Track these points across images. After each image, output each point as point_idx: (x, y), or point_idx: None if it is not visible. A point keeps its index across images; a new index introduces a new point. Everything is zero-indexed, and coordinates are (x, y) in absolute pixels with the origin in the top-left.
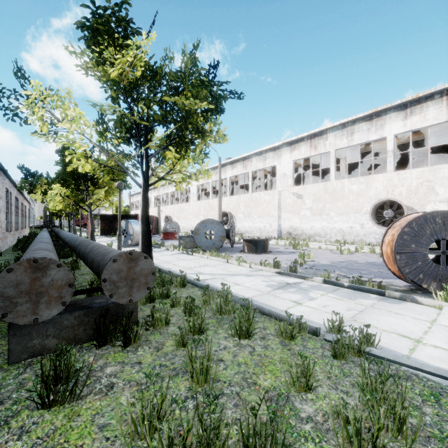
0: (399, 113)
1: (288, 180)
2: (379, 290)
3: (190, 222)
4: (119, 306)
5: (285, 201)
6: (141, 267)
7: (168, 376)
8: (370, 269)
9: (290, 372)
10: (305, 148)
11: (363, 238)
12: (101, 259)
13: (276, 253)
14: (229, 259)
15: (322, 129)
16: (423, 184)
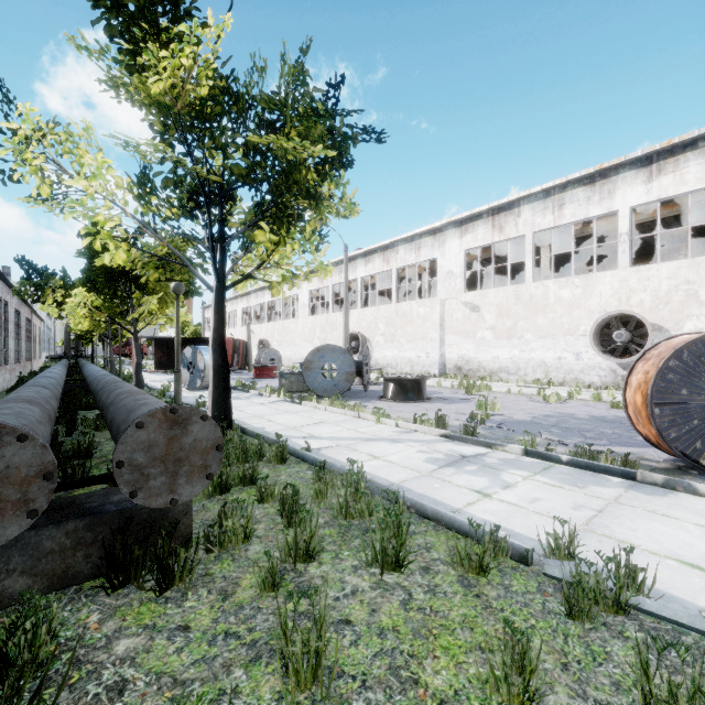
0: (639, 171)
1: (456, 283)
2: (626, 470)
3: (299, 350)
4: (156, 507)
5: (452, 315)
6: (193, 437)
7: (239, 661)
8: (599, 430)
9: (489, 663)
10: (484, 229)
11: (579, 376)
12: (124, 419)
13: (438, 401)
14: (361, 411)
15: (512, 198)
16: (680, 287)
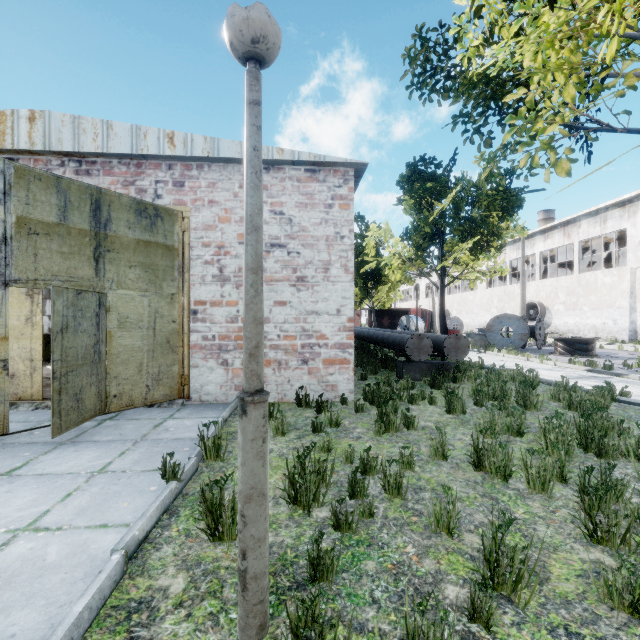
0: None
1: None
2: None
3: (477, 318)
4: (446, 365)
5: None
6: (461, 343)
7: None
8: None
9: (550, 392)
10: None
11: None
12: (435, 339)
13: (605, 358)
14: (529, 357)
15: None
16: None
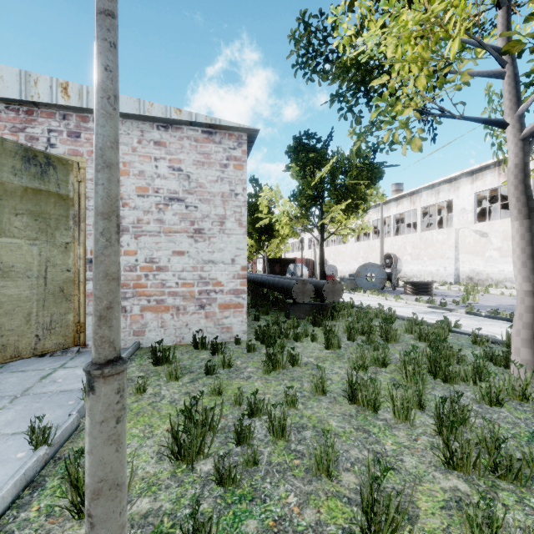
0: None
1: (467, 216)
2: (508, 318)
3: (348, 266)
4: (325, 305)
5: (465, 240)
6: (337, 287)
7: None
8: None
9: (404, 327)
10: (491, 177)
11: None
12: (316, 284)
13: (440, 296)
14: (387, 297)
15: None
16: None
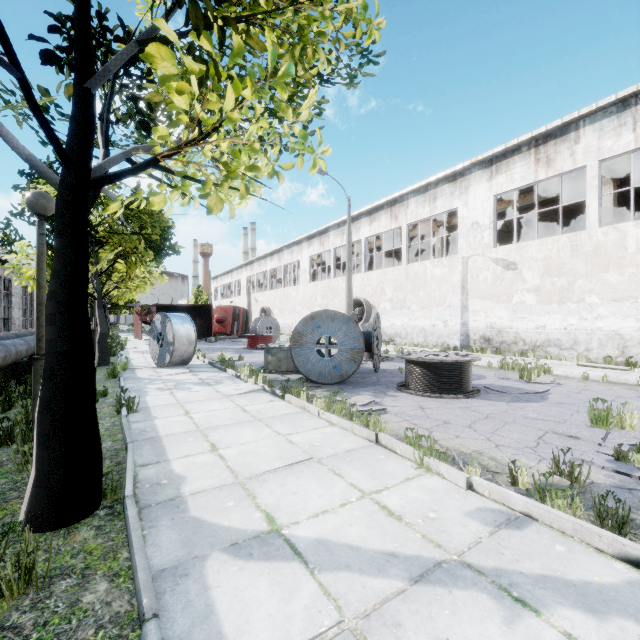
0: None
1: (483, 236)
2: None
3: (300, 318)
4: None
5: (478, 276)
6: None
7: None
8: None
9: None
10: (523, 166)
11: None
12: None
13: (492, 396)
14: (380, 430)
15: (567, 119)
16: None
